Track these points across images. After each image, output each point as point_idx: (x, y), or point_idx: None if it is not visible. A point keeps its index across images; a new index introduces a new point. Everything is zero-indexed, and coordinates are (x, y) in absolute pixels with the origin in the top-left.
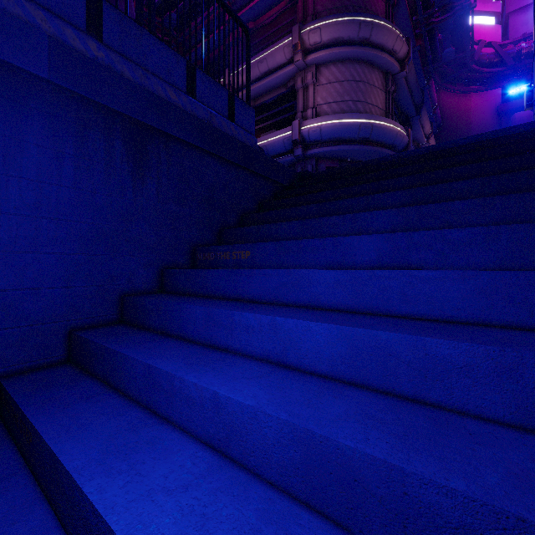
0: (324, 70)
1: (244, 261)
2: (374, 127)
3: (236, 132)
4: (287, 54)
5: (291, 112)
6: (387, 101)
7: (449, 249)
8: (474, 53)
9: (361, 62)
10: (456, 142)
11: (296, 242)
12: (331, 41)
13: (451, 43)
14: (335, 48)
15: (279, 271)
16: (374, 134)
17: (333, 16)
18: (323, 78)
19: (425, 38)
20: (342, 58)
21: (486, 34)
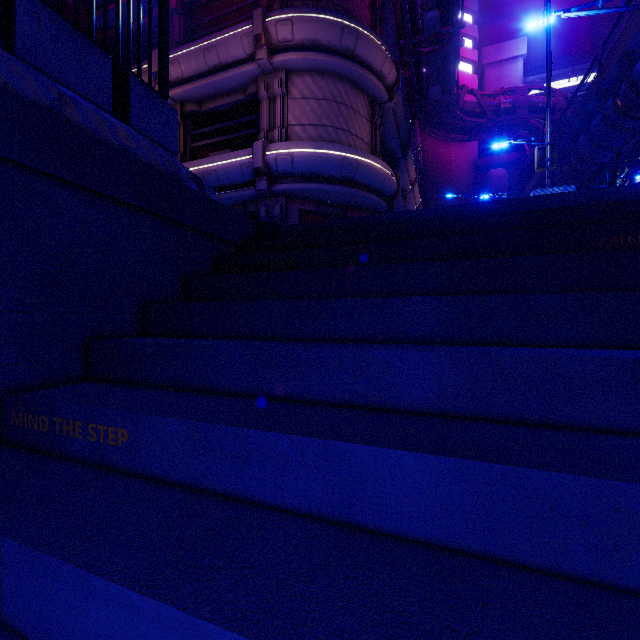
0: (297, 80)
1: (114, 451)
2: (360, 165)
3: (131, 143)
4: (246, 47)
5: (252, 129)
6: (373, 135)
7: (632, 537)
8: (458, 98)
9: (344, 79)
10: (482, 206)
11: (234, 431)
12: (306, 42)
13: (438, 81)
14: (312, 52)
15: (163, 609)
16: (360, 174)
17: (308, 9)
18: (296, 90)
19: (412, 69)
20: (320, 68)
21: (465, 82)
